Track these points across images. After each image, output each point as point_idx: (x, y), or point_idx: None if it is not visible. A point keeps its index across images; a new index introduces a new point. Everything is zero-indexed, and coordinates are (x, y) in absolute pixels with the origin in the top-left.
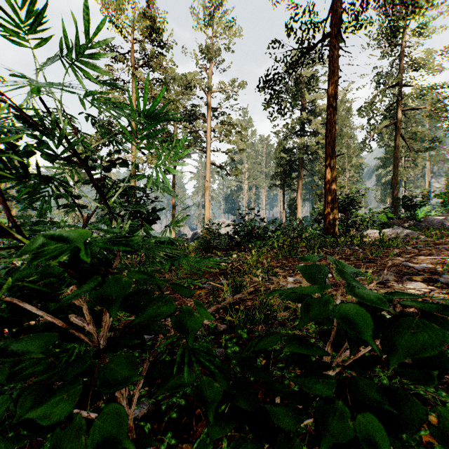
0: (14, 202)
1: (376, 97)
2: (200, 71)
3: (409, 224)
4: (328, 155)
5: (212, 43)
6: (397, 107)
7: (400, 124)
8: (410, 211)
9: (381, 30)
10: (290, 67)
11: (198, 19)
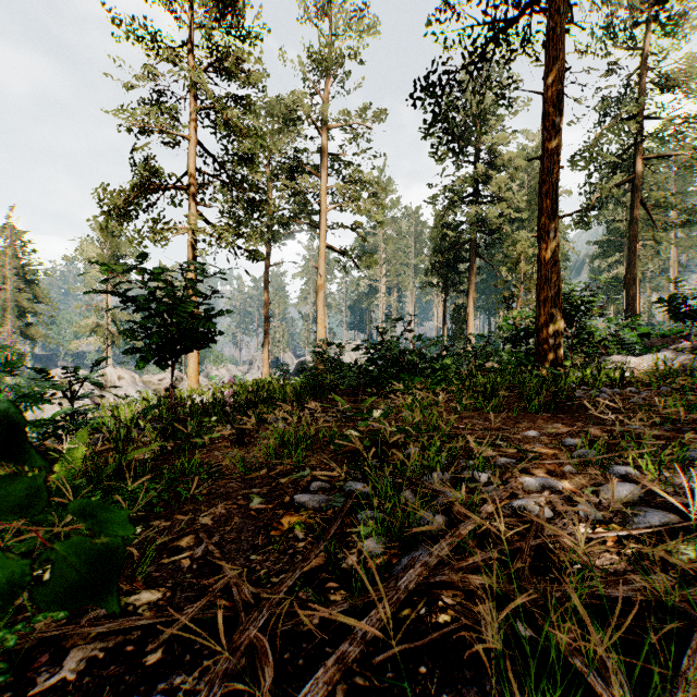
0: (9, 312)
1: (601, 136)
2: (310, 95)
3: (683, 346)
4: (546, 216)
5: (328, 43)
6: (634, 154)
7: (639, 182)
8: (683, 322)
9: (608, 26)
10: (470, 61)
11: (305, 4)
